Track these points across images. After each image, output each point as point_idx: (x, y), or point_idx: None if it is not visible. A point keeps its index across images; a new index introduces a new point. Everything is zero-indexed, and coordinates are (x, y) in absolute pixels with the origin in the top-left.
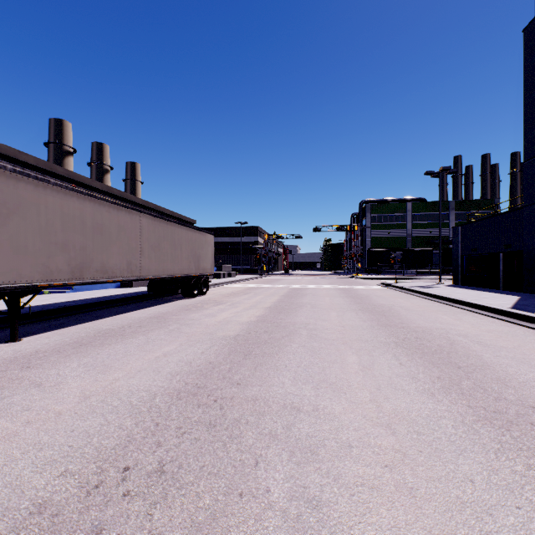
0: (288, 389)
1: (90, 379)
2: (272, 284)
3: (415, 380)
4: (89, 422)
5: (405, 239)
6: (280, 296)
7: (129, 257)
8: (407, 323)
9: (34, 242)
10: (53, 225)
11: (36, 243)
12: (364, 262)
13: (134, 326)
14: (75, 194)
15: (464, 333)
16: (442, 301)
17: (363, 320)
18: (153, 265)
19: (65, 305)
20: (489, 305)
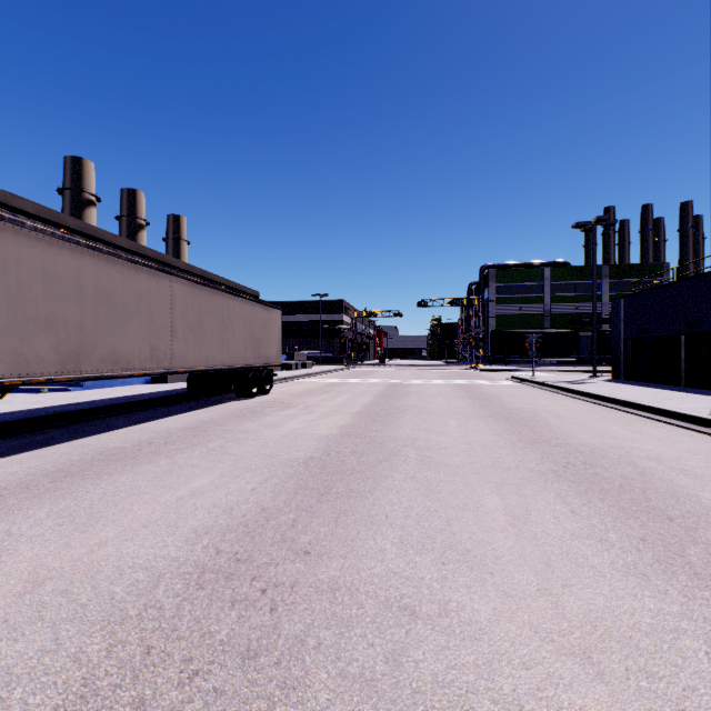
0: (392, 564)
1: (57, 544)
2: (363, 378)
3: (605, 546)
4: (21, 645)
5: (542, 317)
6: (374, 395)
7: (155, 341)
8: (564, 439)
9: None
10: (29, 290)
11: (1, 318)
12: (486, 349)
13: (156, 443)
14: (67, 245)
15: (655, 456)
16: (605, 403)
17: (497, 433)
18: (191, 352)
19: (62, 410)
20: (678, 410)
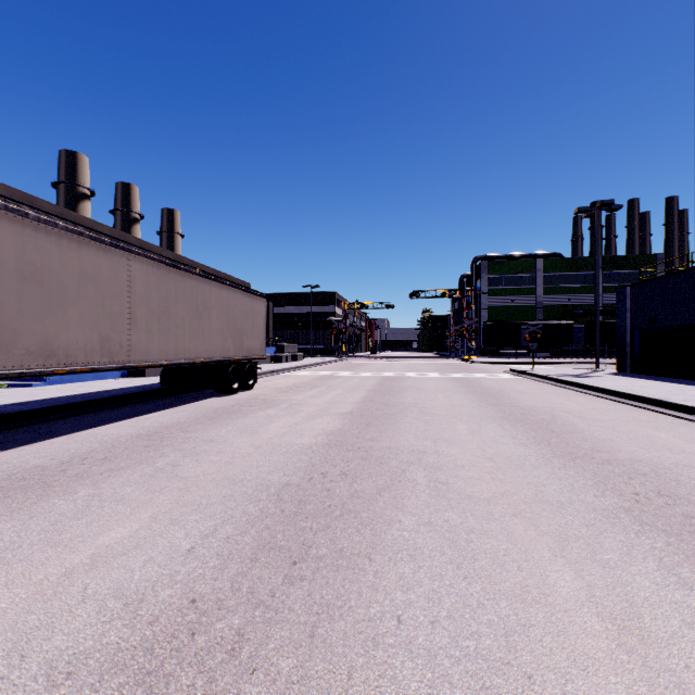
0: None
1: None
2: (354, 371)
3: None
4: None
5: (535, 309)
6: (366, 391)
7: (106, 329)
8: (608, 451)
9: None
10: None
11: None
12: (478, 341)
13: (92, 458)
14: None
15: None
16: (628, 401)
17: (521, 443)
18: (155, 343)
19: None
20: None
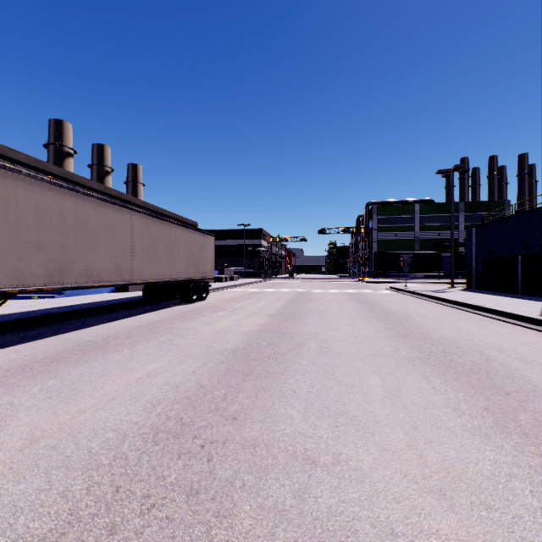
0: (298, 426)
1: (48, 412)
2: (276, 288)
3: (458, 413)
4: (23, 485)
5: (413, 242)
6: (285, 301)
7: (119, 260)
8: (428, 334)
9: (1, 242)
10: (25, 222)
11: (3, 243)
12: (370, 266)
13: (120, 337)
14: (53, 187)
15: (497, 346)
16: (460, 307)
17: (378, 330)
18: (146, 268)
19: (48, 312)
20: (515, 312)
